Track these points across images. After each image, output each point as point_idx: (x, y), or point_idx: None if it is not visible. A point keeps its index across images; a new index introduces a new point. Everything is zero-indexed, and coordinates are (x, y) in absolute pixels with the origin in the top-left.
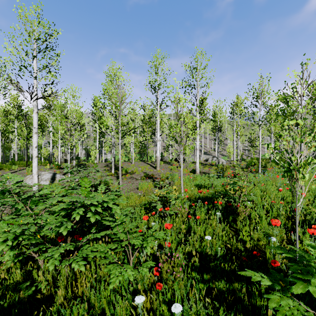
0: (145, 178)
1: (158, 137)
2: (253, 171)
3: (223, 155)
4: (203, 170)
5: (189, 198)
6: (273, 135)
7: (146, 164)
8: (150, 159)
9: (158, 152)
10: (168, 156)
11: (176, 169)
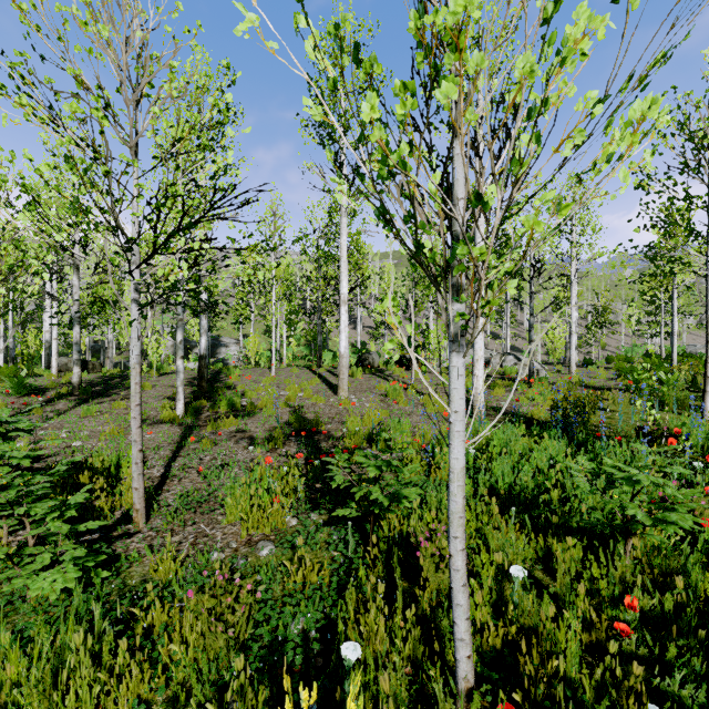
0: (276, 445)
1: (344, 291)
2: (673, 404)
3: (515, 348)
4: (490, 400)
5: (504, 649)
6: (664, 295)
7: (312, 375)
8: (335, 358)
9: (344, 341)
10: (380, 351)
11: (402, 394)
